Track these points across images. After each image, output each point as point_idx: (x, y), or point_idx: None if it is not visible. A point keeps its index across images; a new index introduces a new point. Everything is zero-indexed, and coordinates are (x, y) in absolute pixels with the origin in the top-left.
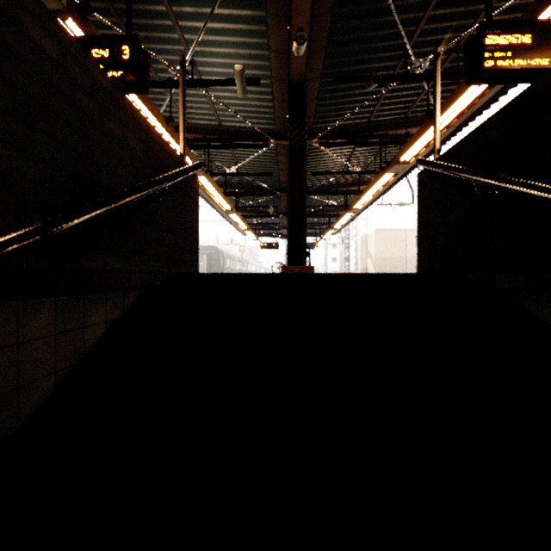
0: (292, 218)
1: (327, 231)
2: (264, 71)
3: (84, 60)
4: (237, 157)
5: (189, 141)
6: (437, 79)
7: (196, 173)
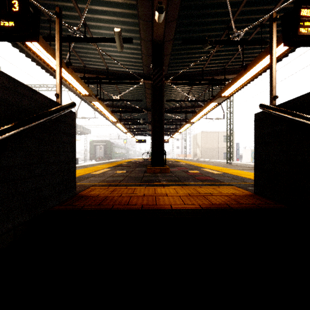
0: (154, 133)
1: (174, 133)
2: (136, 33)
3: None
4: (119, 89)
5: (87, 79)
6: (274, 38)
7: (92, 100)
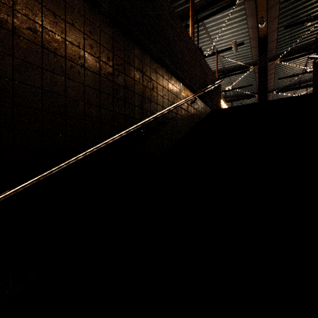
0: (260, 99)
1: None
2: (246, 37)
3: (205, 62)
4: (232, 80)
5: None
6: None
7: None
